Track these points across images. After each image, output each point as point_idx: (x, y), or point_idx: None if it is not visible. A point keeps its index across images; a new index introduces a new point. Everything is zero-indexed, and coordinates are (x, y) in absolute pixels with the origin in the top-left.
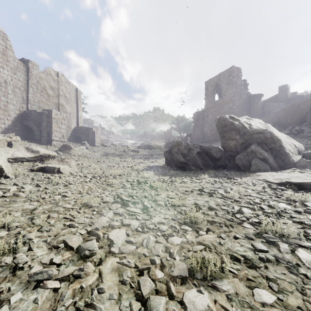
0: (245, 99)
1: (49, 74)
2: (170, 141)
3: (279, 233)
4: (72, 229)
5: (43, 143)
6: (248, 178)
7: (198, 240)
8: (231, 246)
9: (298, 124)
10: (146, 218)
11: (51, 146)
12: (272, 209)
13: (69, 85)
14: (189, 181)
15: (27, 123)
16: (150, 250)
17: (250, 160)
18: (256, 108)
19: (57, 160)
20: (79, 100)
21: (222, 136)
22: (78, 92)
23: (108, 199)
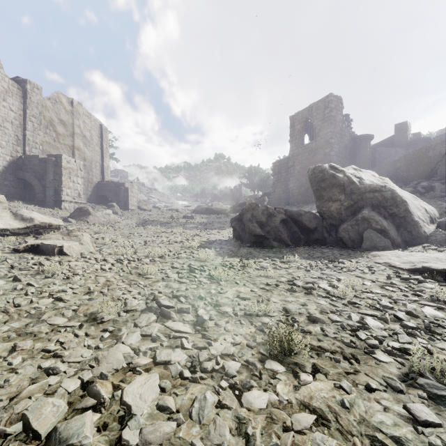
0: (347, 142)
1: (58, 102)
2: (239, 202)
3: (445, 374)
4: (53, 378)
5: (48, 205)
6: (360, 260)
7: (301, 396)
8: (366, 411)
9: (425, 178)
10: (201, 346)
11: (60, 210)
12: (415, 318)
13: (90, 119)
14: (270, 267)
15: (23, 175)
16: (206, 430)
17: (360, 232)
18: (363, 155)
19: (61, 232)
20: (106, 142)
21: (319, 195)
22: (103, 130)
23: (135, 305)
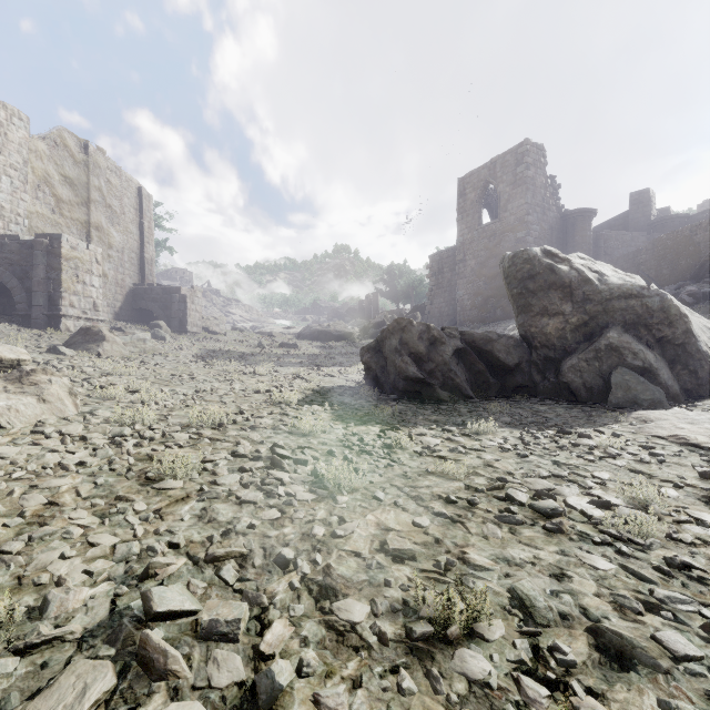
0: (553, 221)
1: (60, 145)
2: (374, 321)
3: None
4: None
5: (36, 323)
6: (617, 429)
7: None
8: None
9: (690, 279)
10: None
11: (56, 332)
12: None
13: (120, 179)
14: (444, 447)
15: None
16: None
17: (604, 373)
18: (580, 242)
19: (5, 376)
20: (148, 218)
21: (523, 305)
22: (144, 197)
23: (76, 606)
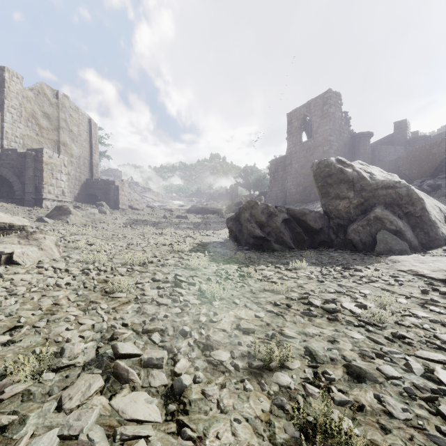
0: (346, 140)
1: (42, 93)
2: (235, 202)
3: None
4: None
5: (27, 203)
6: (378, 266)
7: None
8: None
9: (430, 176)
10: None
11: (40, 209)
12: None
13: (78, 114)
14: (275, 276)
15: (0, 170)
16: None
17: (373, 233)
18: (363, 153)
19: (18, 235)
20: (95, 138)
21: (325, 192)
22: (92, 125)
23: (78, 352)
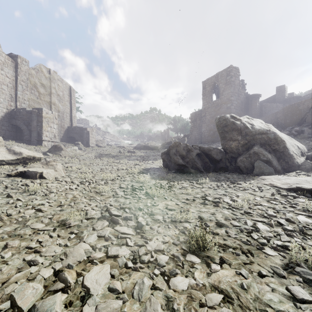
0: (243, 99)
1: (40, 71)
2: (167, 141)
3: None
4: (33, 268)
5: (33, 143)
6: (252, 182)
7: (212, 281)
8: (259, 292)
9: (297, 124)
10: (140, 244)
11: (41, 147)
12: (292, 224)
13: (62, 83)
14: (189, 187)
15: (15, 122)
16: (144, 306)
17: (252, 162)
18: (254, 108)
19: (41, 163)
20: (73, 99)
21: (223, 136)
22: (72, 91)
23: (93, 214)
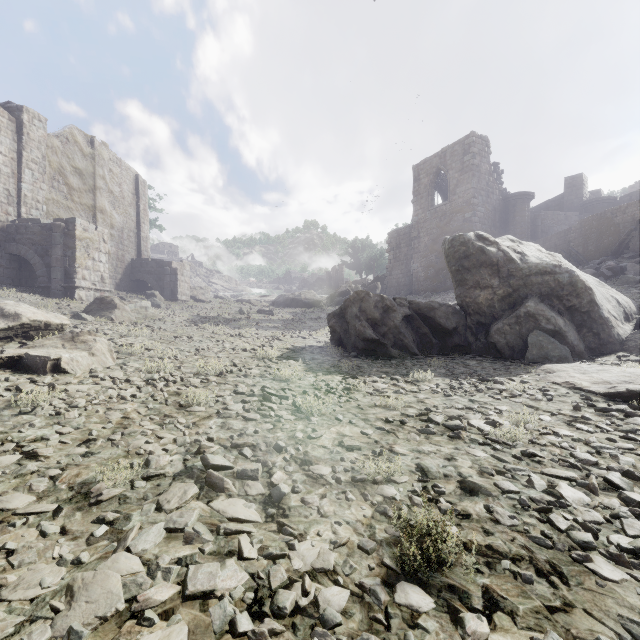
0: (496, 203)
1: (72, 141)
2: (339, 290)
3: None
4: None
5: (54, 293)
6: (526, 378)
7: None
8: None
9: (611, 255)
10: (275, 553)
11: (72, 301)
12: (639, 484)
13: (120, 168)
14: (390, 390)
15: (17, 248)
16: None
17: (523, 335)
18: (520, 221)
19: (61, 336)
20: (143, 202)
21: (460, 279)
22: (140, 183)
23: (165, 464)
